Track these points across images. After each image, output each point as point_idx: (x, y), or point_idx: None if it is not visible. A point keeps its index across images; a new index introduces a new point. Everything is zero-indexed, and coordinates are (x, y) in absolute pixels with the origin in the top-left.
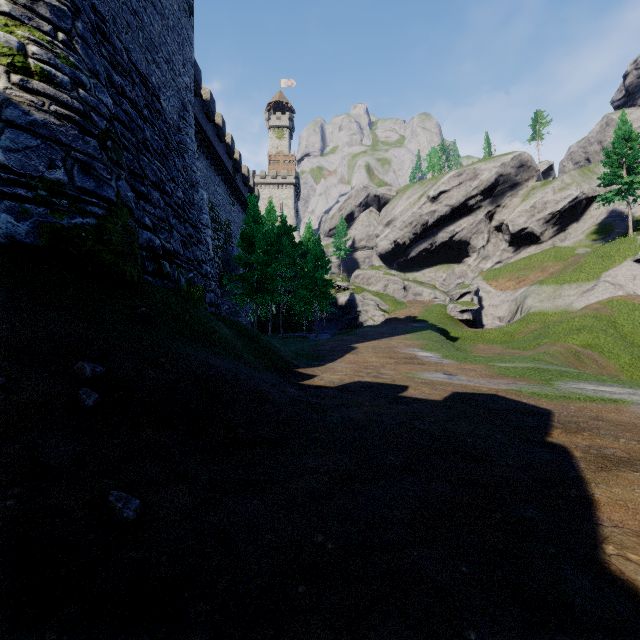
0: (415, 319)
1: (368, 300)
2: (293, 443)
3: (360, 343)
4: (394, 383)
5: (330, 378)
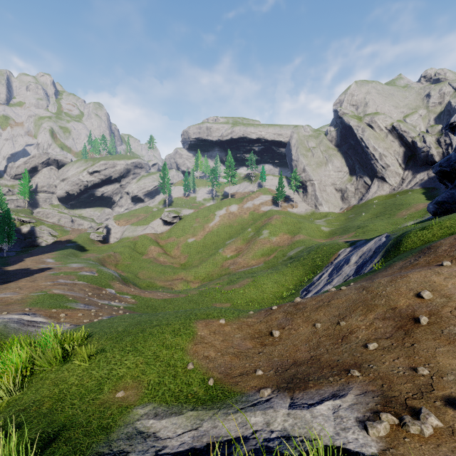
0: (71, 241)
1: (44, 230)
2: (5, 274)
3: (28, 258)
4: (29, 268)
5: (12, 269)
